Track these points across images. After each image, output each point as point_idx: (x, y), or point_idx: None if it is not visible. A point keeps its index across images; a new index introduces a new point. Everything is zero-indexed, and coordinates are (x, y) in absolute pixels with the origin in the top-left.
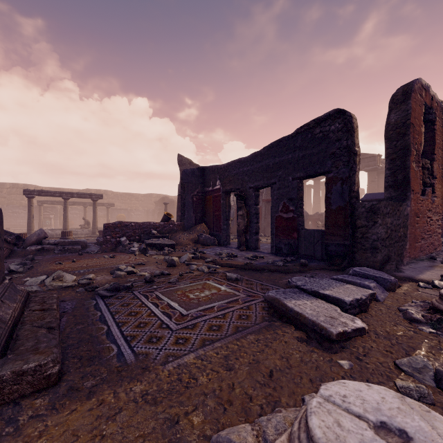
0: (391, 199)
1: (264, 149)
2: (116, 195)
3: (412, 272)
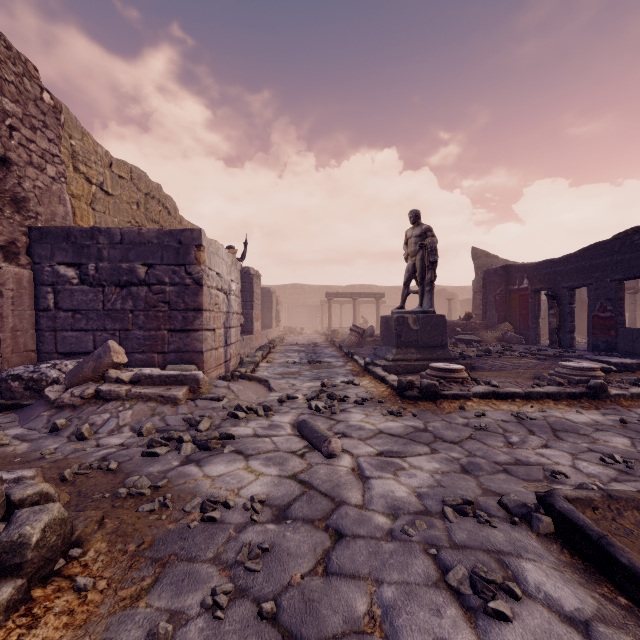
0: None
1: (578, 252)
2: (381, 290)
3: None
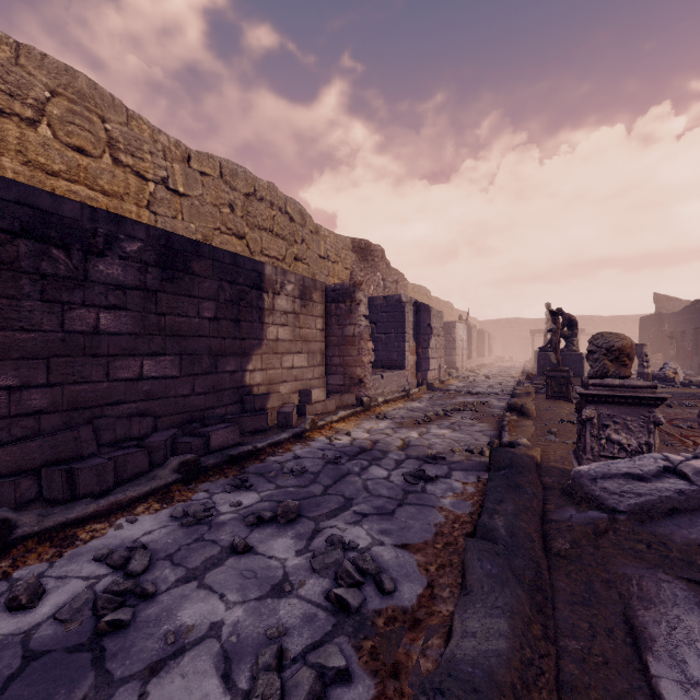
0: None
1: (681, 310)
2: (604, 320)
3: None
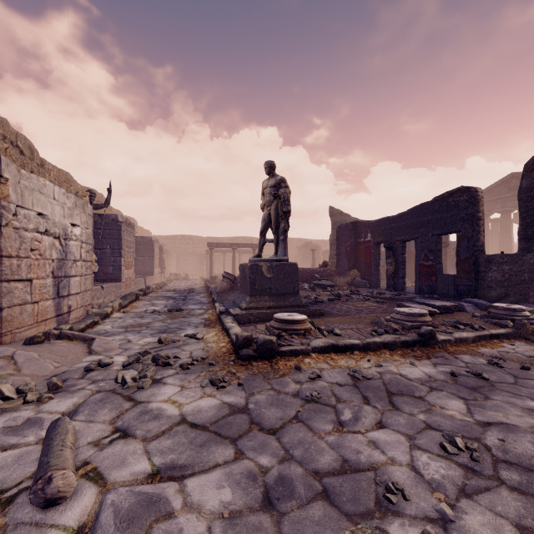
0: (523, 250)
1: (408, 211)
2: None
3: (527, 306)
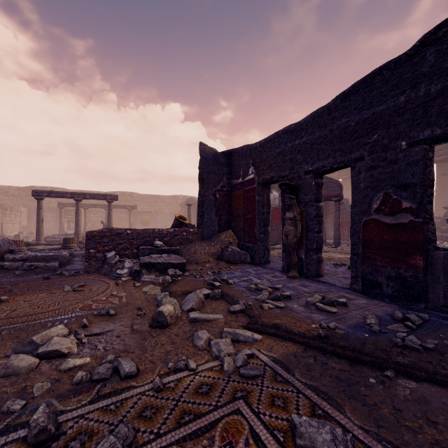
0: None
1: (336, 101)
2: (142, 197)
3: None
